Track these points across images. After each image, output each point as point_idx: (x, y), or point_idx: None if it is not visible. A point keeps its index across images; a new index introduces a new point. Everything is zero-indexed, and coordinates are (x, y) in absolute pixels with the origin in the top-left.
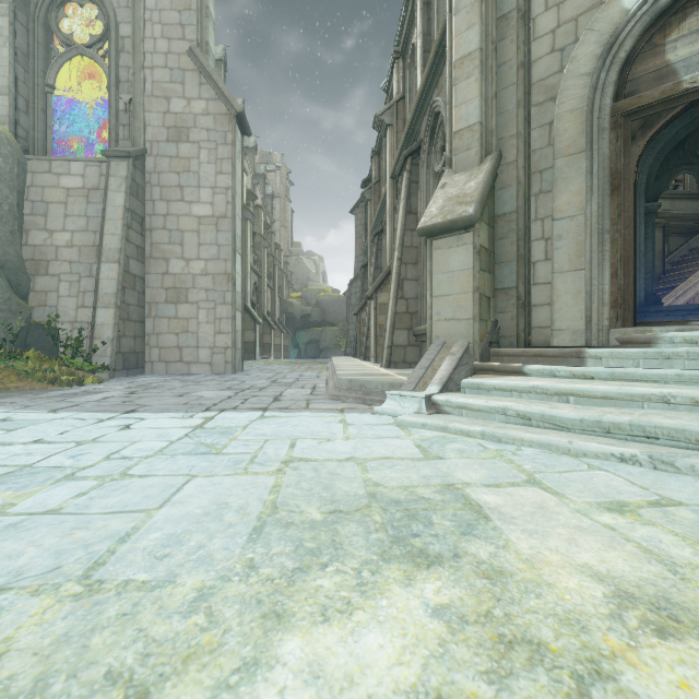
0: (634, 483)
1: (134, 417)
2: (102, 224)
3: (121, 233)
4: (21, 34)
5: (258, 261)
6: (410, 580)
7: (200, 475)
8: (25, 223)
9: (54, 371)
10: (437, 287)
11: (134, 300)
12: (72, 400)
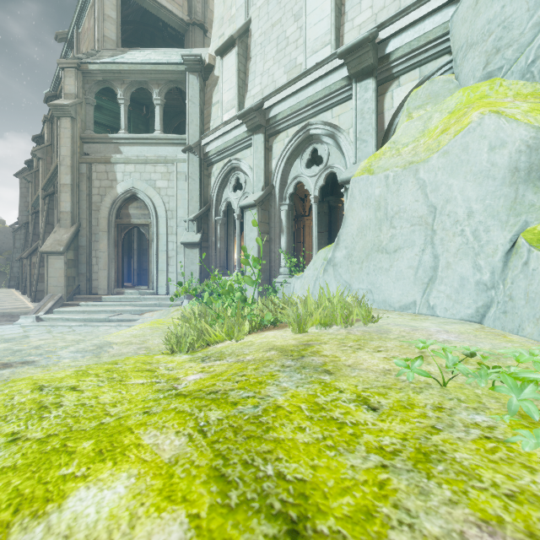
0: (73, 329)
1: None
2: None
3: None
4: None
5: None
6: (6, 344)
7: None
8: None
9: None
10: (50, 273)
11: None
12: None
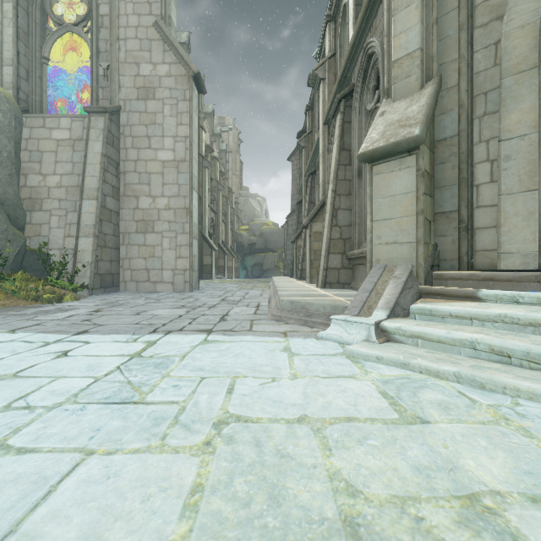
0: None
1: (80, 340)
2: (83, 168)
3: (99, 175)
4: (22, 16)
5: (214, 201)
6: None
7: (99, 450)
8: (24, 168)
9: (38, 290)
10: (377, 212)
11: (110, 231)
12: (40, 318)
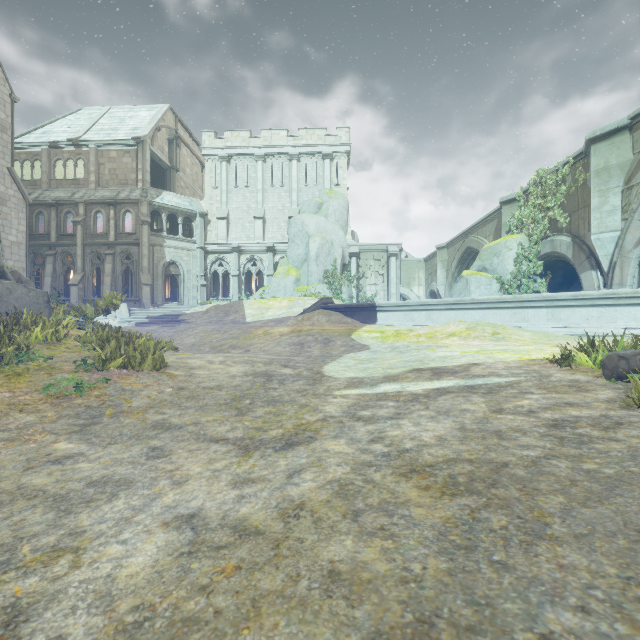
0: None
1: None
2: None
3: (1, 248)
4: None
5: None
6: None
7: None
8: None
9: None
10: (144, 293)
11: None
12: None
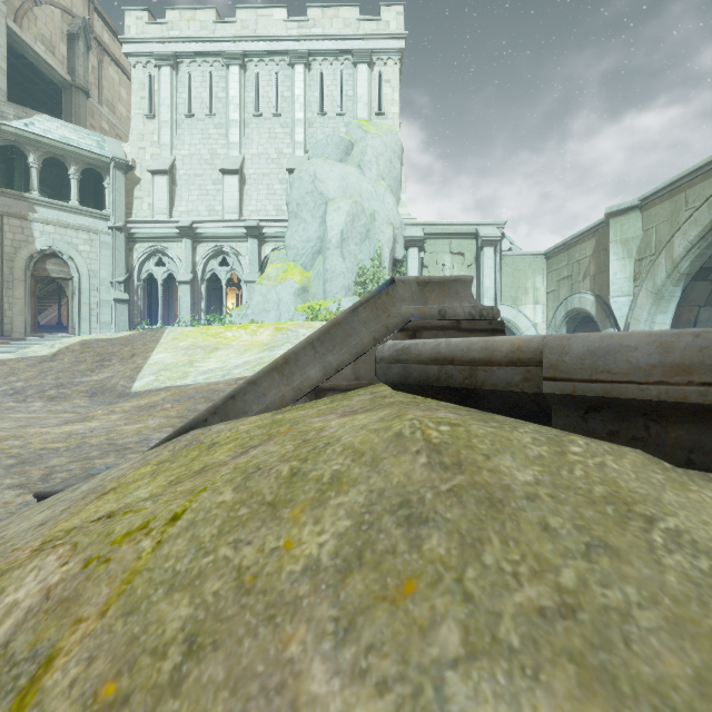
0: None
1: None
2: None
3: None
4: None
5: None
6: None
7: None
8: None
9: None
10: None
11: None
12: None
